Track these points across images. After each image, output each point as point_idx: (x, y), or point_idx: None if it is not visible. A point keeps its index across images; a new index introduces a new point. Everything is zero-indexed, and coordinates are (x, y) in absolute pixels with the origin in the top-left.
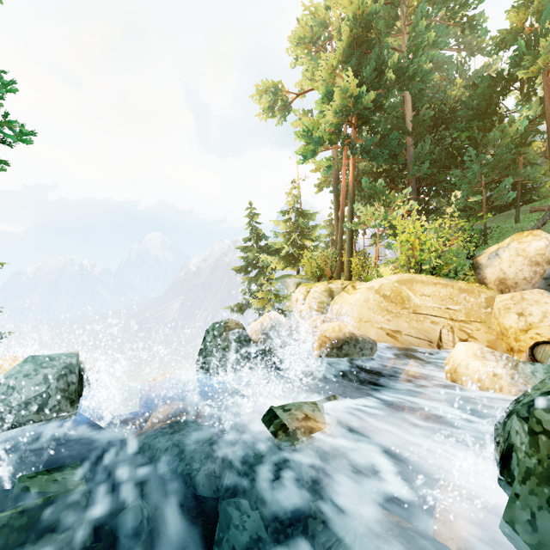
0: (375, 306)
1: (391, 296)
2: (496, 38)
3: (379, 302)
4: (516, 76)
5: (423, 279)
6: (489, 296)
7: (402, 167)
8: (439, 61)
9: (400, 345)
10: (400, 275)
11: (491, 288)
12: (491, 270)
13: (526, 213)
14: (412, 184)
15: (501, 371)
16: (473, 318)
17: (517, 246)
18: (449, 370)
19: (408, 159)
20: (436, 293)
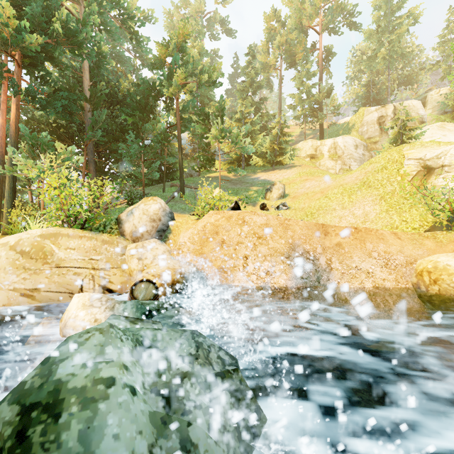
0: (7, 265)
1: (31, 251)
2: (151, 58)
3: (14, 260)
4: (162, 91)
5: (69, 233)
6: (125, 246)
7: (82, 128)
8: (121, 56)
9: (37, 303)
10: (45, 229)
11: (128, 239)
12: (129, 224)
13: (169, 187)
14: (90, 146)
15: (102, 315)
16: (112, 265)
17: (144, 207)
18: (62, 325)
19: (86, 122)
20: (82, 246)
